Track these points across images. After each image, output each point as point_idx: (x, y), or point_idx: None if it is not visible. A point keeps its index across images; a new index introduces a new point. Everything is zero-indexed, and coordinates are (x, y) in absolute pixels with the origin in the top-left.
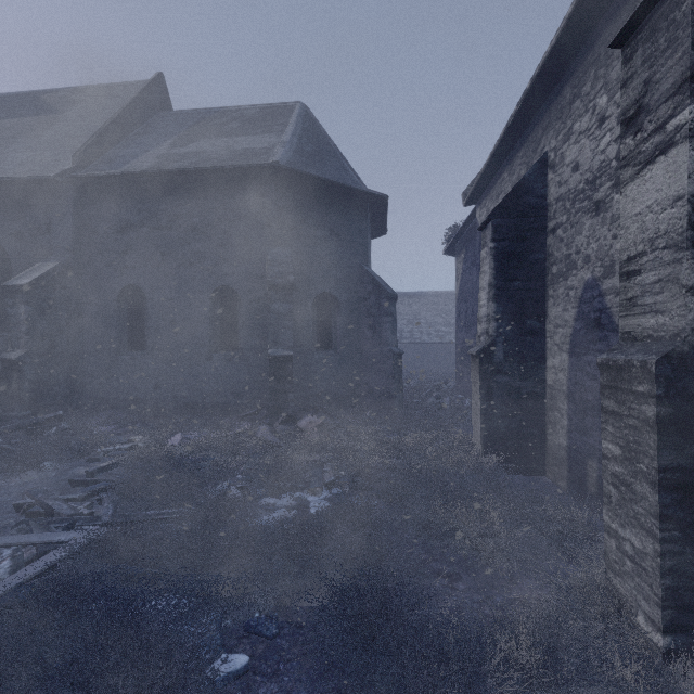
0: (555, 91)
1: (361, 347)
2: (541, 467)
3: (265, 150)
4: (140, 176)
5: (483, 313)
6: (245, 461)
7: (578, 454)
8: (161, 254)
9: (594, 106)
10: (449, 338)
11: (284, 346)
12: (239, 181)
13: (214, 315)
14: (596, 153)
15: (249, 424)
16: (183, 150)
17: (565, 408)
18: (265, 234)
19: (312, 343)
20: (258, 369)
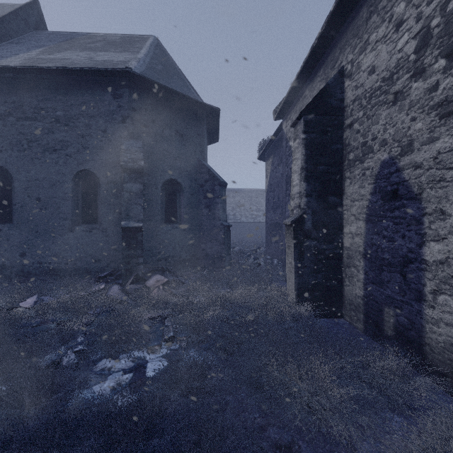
0: (352, 15)
1: (200, 222)
2: (339, 311)
3: (121, 62)
4: (6, 71)
5: (295, 191)
6: (92, 320)
7: (374, 302)
8: (26, 140)
9: (391, 15)
10: (259, 219)
11: (135, 219)
12: (98, 84)
13: (76, 193)
14: (394, 53)
15: (104, 284)
16: (50, 56)
17: (361, 265)
18: (120, 129)
19: (161, 218)
20: (115, 238)
